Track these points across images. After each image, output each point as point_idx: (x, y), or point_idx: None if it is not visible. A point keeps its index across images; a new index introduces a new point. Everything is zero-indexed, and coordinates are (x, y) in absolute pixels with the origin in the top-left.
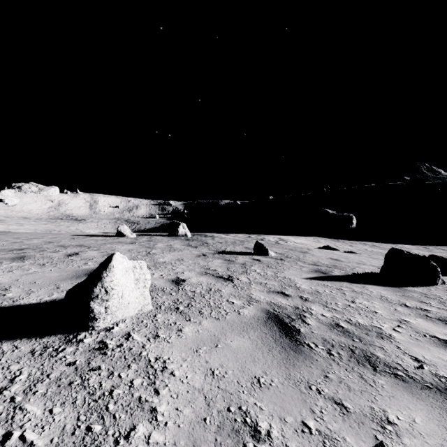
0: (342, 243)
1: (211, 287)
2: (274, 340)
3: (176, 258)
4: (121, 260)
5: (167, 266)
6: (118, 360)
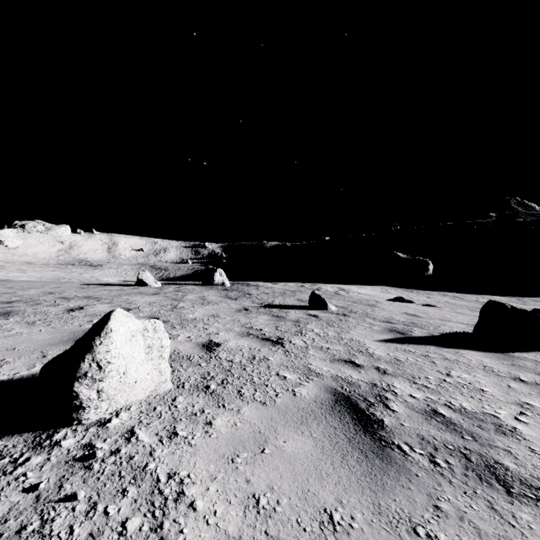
0: (417, 294)
1: (254, 354)
2: (348, 439)
3: (210, 313)
4: (123, 319)
5: (198, 324)
6: (108, 479)
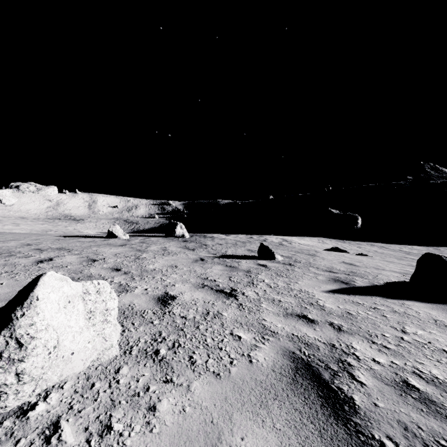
0: (349, 244)
1: (208, 308)
2: (319, 432)
3: (169, 263)
4: (56, 284)
5: (156, 275)
6: None
